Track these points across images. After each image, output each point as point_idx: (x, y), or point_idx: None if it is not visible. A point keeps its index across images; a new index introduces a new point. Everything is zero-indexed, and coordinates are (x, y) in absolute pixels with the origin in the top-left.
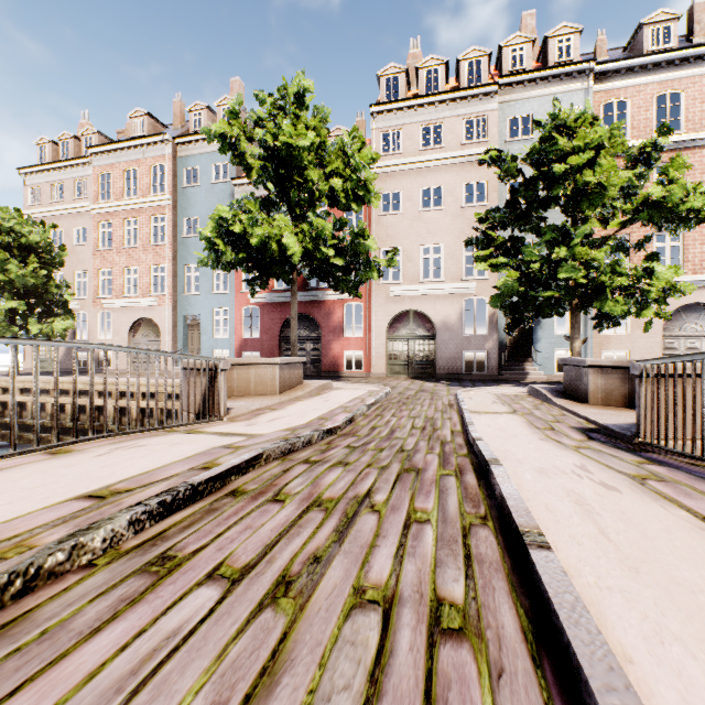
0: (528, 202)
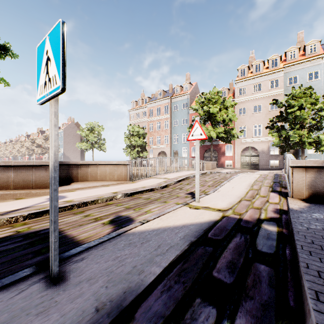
0: (286, 115)
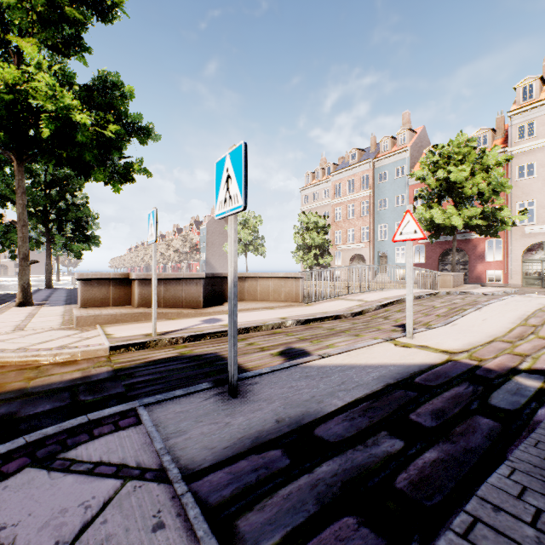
0: None
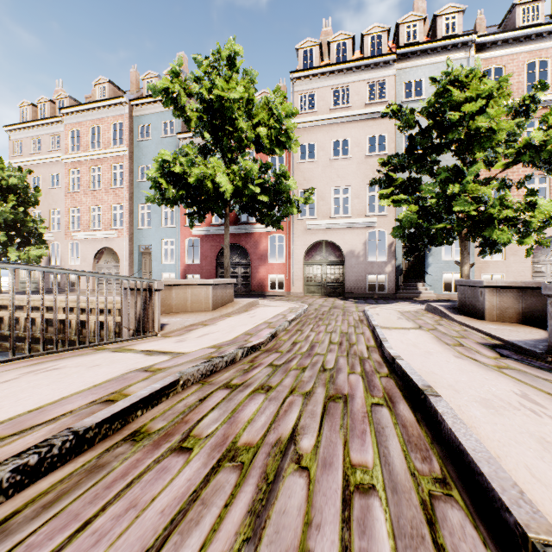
0: (423, 148)
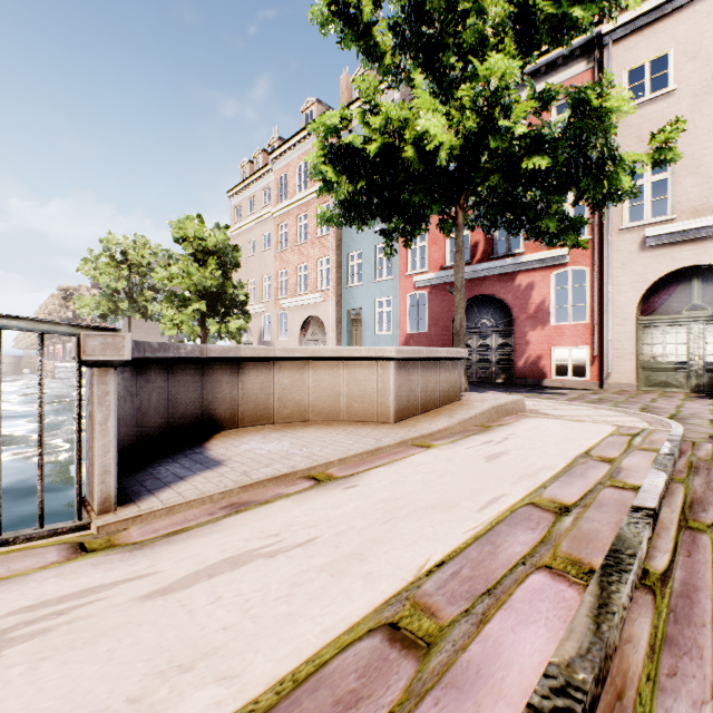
0: None
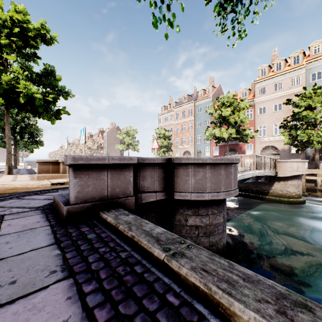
0: None
